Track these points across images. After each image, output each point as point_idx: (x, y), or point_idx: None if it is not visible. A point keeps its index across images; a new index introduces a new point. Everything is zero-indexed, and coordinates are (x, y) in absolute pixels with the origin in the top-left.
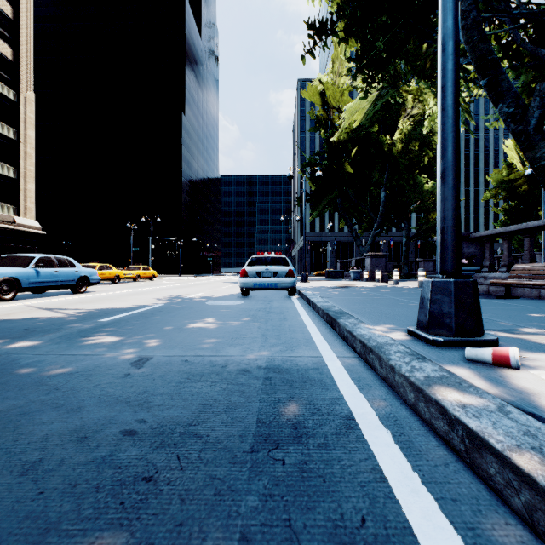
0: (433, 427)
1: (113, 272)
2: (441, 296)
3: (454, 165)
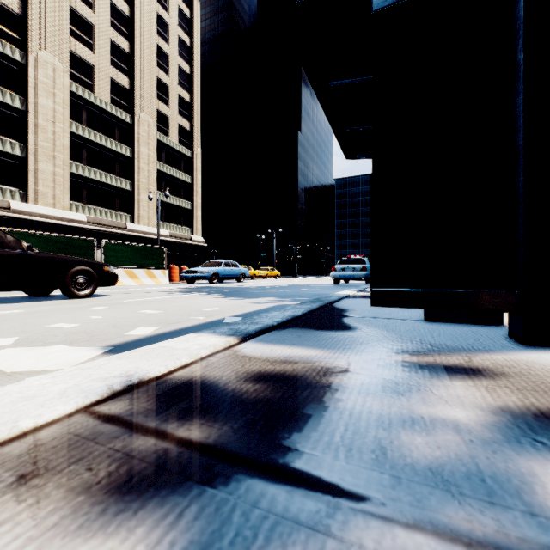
0: None
1: (252, 272)
2: None
3: None
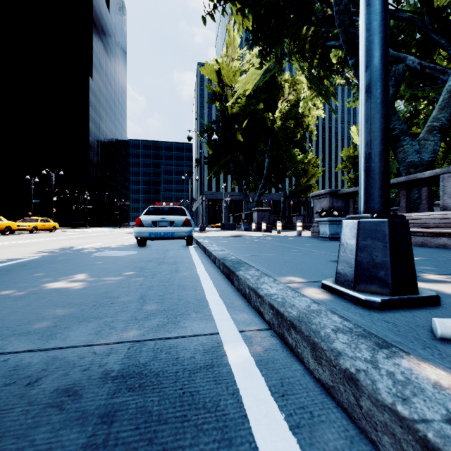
0: None
1: (3, 224)
2: (372, 241)
3: (383, 74)
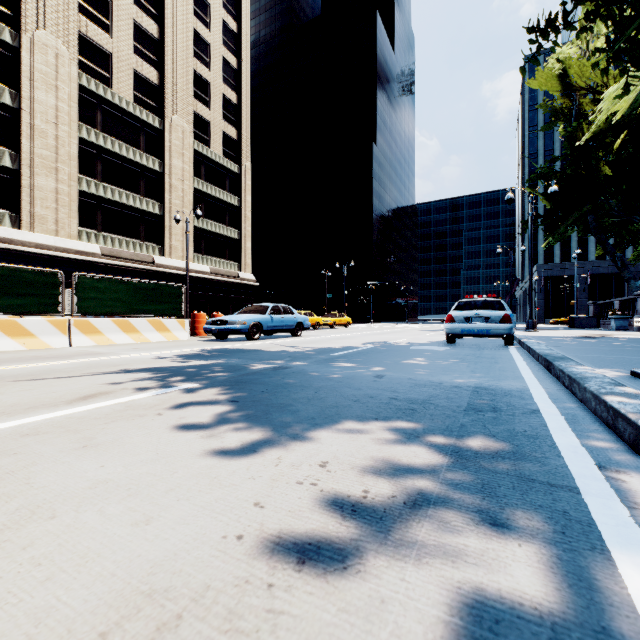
0: (602, 418)
1: (314, 319)
2: None
3: None
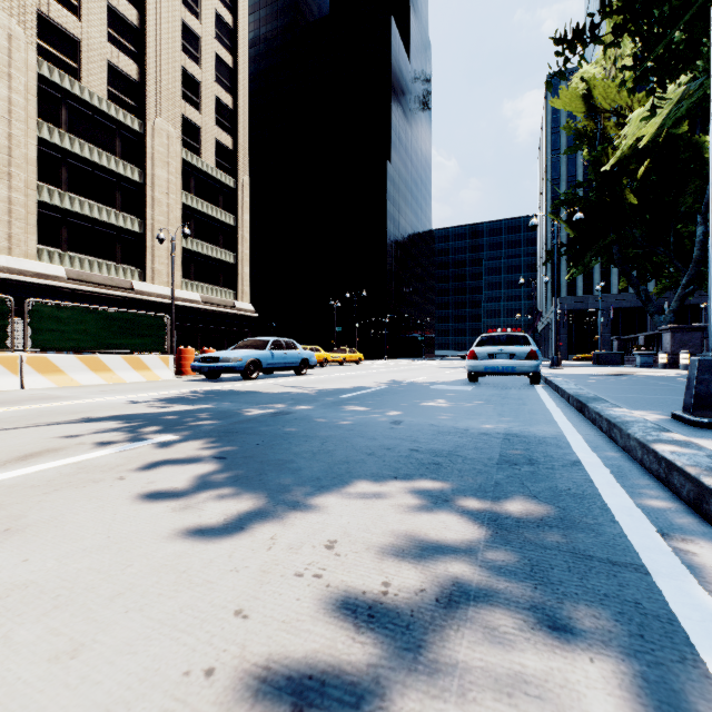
0: (651, 470)
1: (322, 355)
2: (709, 376)
3: None
